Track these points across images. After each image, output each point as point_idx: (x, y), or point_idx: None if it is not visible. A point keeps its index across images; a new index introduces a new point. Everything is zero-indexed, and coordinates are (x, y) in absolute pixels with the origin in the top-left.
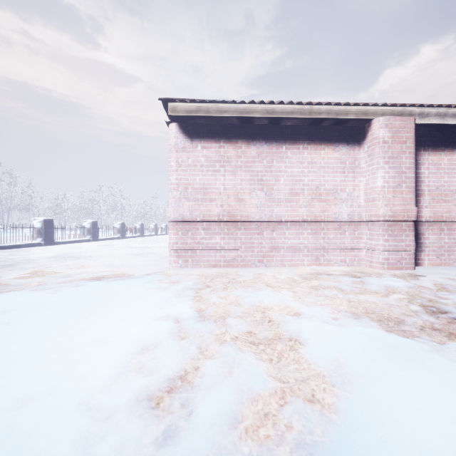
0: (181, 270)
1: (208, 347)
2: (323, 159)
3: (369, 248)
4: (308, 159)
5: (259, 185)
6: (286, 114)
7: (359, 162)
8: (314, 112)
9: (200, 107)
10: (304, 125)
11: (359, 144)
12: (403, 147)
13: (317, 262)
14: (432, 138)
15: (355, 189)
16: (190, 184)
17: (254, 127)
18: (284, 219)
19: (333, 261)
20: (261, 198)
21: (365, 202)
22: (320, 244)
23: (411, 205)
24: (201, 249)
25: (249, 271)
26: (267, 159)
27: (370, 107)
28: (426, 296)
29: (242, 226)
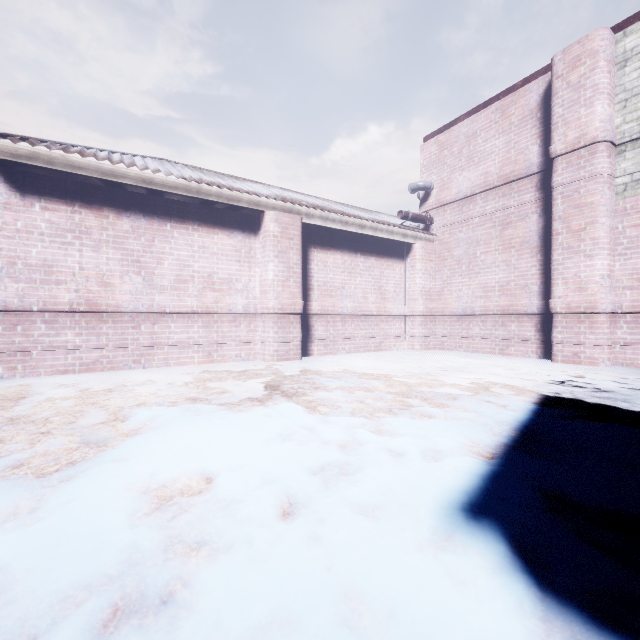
0: (1, 381)
1: (14, 437)
2: (217, 245)
3: (263, 341)
4: (200, 243)
5: (135, 268)
6: (169, 188)
7: (255, 252)
8: (203, 192)
9: (37, 153)
10: (195, 204)
11: (255, 234)
12: (291, 243)
13: (210, 358)
14: (321, 237)
15: (252, 280)
16: (20, 258)
17: (127, 195)
18: (169, 310)
19: (228, 356)
20: (137, 284)
21: (260, 294)
22: (213, 338)
23: (298, 299)
24: (40, 350)
25: (117, 374)
26: (146, 236)
27: (263, 199)
28: (277, 378)
29: (110, 319)
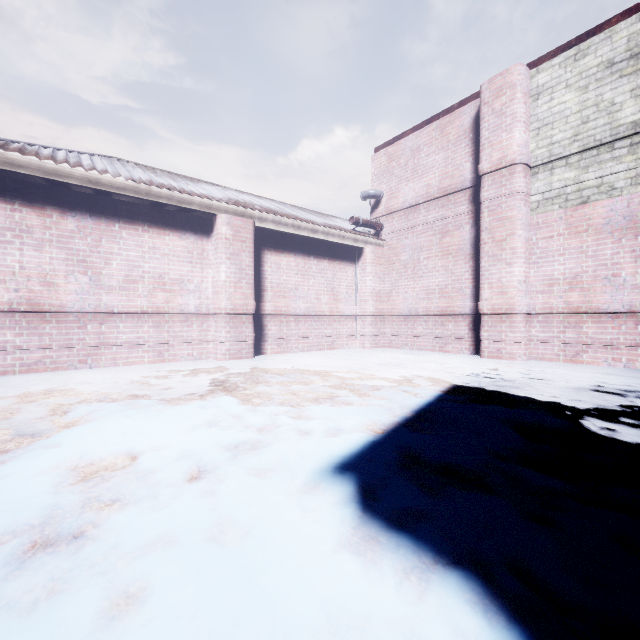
0: None
1: None
2: (168, 246)
3: (215, 340)
4: (150, 244)
5: (81, 267)
6: (117, 189)
7: (208, 254)
8: (153, 194)
9: None
10: (145, 205)
11: (208, 236)
12: (244, 246)
13: (161, 358)
14: (274, 240)
15: (204, 281)
16: None
17: (72, 194)
18: (117, 310)
19: (180, 355)
20: (83, 283)
21: (213, 295)
22: (164, 337)
23: (250, 300)
24: None
25: (60, 374)
26: (93, 236)
27: (215, 202)
28: (224, 375)
29: (53, 319)
